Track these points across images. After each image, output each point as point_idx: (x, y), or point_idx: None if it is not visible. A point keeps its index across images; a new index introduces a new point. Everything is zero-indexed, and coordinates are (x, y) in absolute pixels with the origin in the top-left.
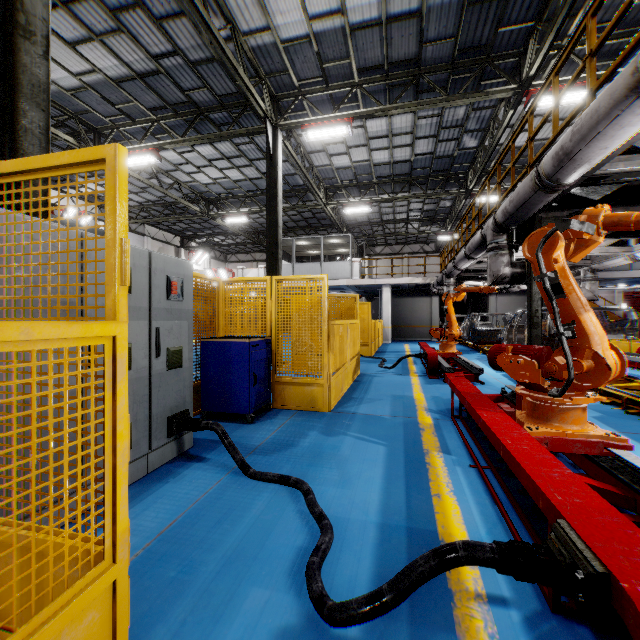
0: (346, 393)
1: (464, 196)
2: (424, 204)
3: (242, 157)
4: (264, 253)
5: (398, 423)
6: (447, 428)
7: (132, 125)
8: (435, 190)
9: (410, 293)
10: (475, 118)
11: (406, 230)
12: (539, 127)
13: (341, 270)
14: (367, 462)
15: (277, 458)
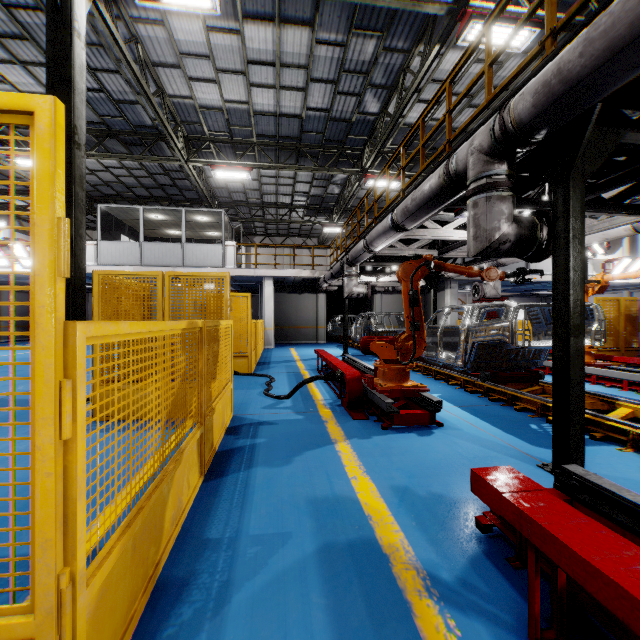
0: (191, 515)
1: (358, 178)
2: (311, 186)
3: (28, 42)
4: (106, 231)
5: None
6: None
7: None
8: (328, 164)
9: (295, 289)
10: (383, 66)
11: (289, 219)
12: None
13: (210, 255)
14: None
15: None
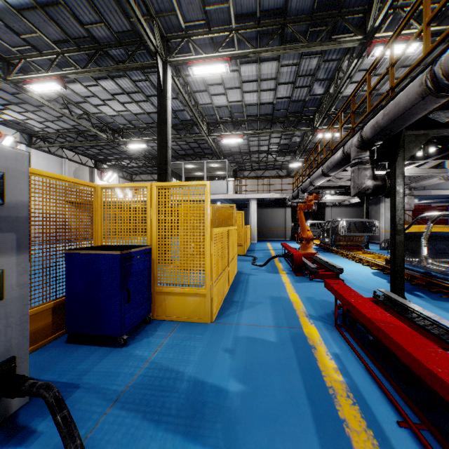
0: (227, 295)
1: (311, 133)
2: (281, 139)
3: (140, 93)
4: None
5: (285, 338)
6: (338, 344)
7: (39, 56)
8: (290, 127)
9: (270, 205)
10: (324, 69)
11: (267, 159)
12: (404, 51)
13: (219, 187)
14: (265, 424)
15: (141, 423)
